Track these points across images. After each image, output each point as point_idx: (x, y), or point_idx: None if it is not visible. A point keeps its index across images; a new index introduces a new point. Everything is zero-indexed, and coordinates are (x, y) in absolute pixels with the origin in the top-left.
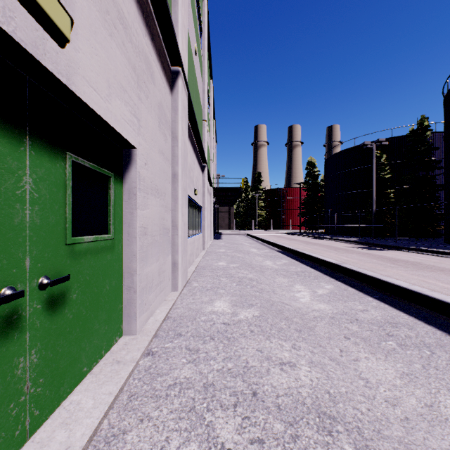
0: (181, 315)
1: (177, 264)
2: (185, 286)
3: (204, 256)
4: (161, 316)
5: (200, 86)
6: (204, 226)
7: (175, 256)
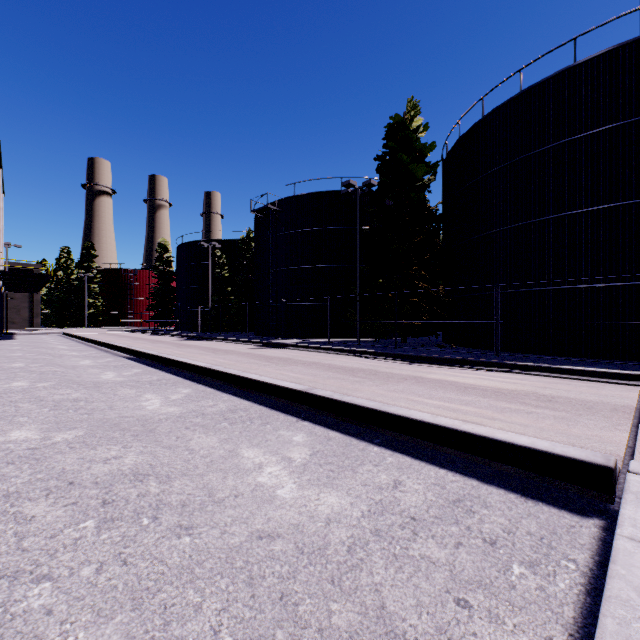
0: None
1: None
2: None
3: None
4: None
5: None
6: None
7: None
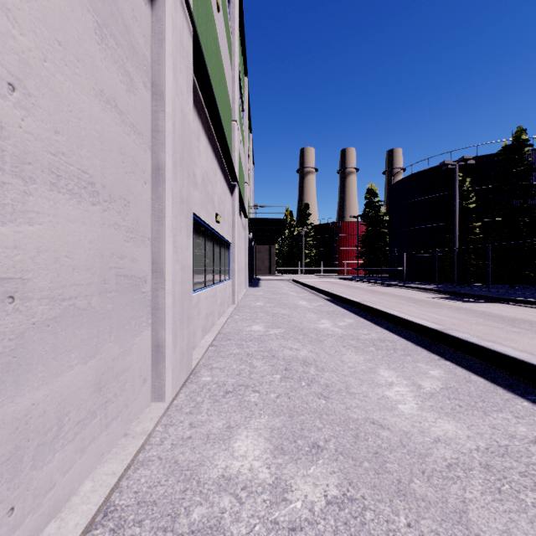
0: (145, 497)
1: (163, 346)
2: (185, 383)
3: (232, 313)
4: (81, 517)
5: (226, 68)
6: (234, 269)
7: (159, 332)
